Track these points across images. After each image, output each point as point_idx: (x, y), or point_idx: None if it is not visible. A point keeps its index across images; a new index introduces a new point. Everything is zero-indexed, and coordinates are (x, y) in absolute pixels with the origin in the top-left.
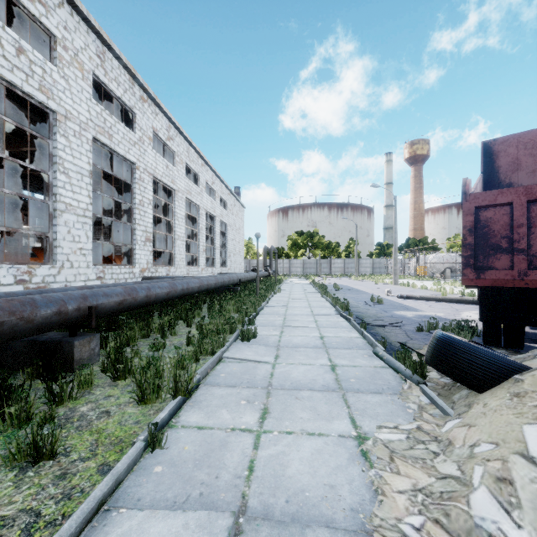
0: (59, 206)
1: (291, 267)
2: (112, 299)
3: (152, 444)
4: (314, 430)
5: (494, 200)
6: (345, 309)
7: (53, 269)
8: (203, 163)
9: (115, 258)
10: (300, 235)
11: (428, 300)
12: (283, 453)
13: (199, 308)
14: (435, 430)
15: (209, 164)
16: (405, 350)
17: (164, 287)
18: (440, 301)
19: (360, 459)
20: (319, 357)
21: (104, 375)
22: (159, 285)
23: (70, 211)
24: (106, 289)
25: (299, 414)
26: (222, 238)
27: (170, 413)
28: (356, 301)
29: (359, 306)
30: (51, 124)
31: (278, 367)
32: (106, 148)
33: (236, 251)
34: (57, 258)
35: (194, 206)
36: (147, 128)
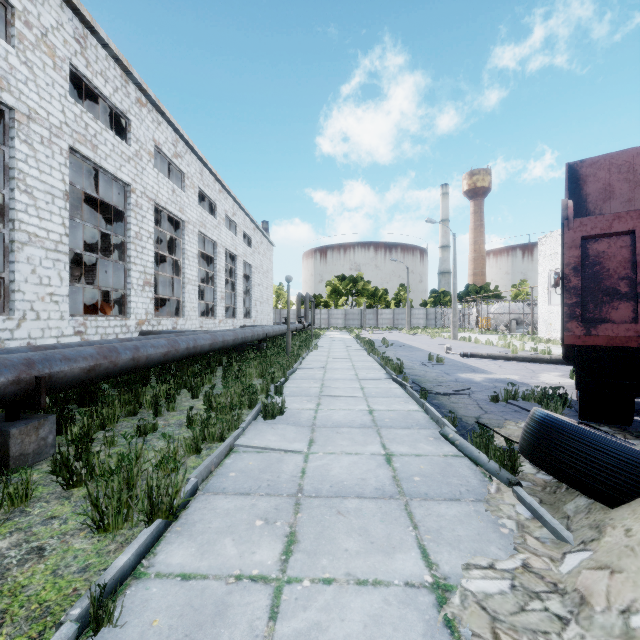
0: (18, 237)
1: (330, 318)
2: (77, 365)
3: (93, 623)
4: (366, 573)
5: (608, 228)
6: (398, 371)
7: (9, 322)
8: (221, 189)
9: (105, 307)
10: (342, 280)
11: (496, 359)
12: (317, 627)
13: (211, 372)
14: (551, 570)
15: (229, 190)
16: (486, 432)
17: (161, 345)
18: (511, 360)
19: (443, 634)
20: (368, 441)
21: (55, 479)
22: (153, 343)
23: (35, 243)
24: (68, 350)
25: (342, 544)
26: (246, 283)
27: (139, 551)
28: (410, 361)
29: (415, 367)
30: (7, 125)
31: (312, 460)
32: (88, 162)
33: (263, 299)
34: (15, 306)
35: (209, 243)
36: (146, 140)
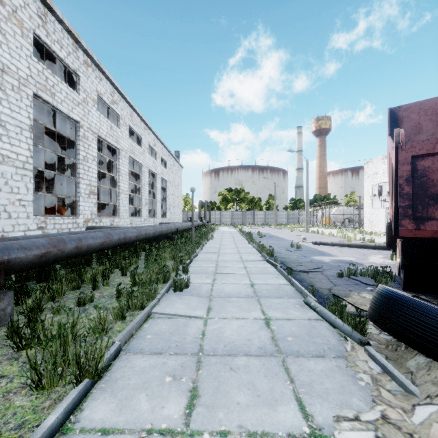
0: None
1: (222, 217)
2: (31, 252)
3: None
4: (255, 425)
5: (432, 149)
6: (270, 255)
7: None
8: (145, 127)
9: (62, 210)
10: (229, 191)
11: (338, 246)
12: None
13: (137, 256)
14: (406, 421)
15: (151, 128)
16: (339, 302)
17: (98, 237)
18: (347, 247)
19: None
20: (251, 308)
21: (9, 342)
22: (93, 236)
23: (7, 162)
24: (24, 241)
25: (235, 397)
26: (163, 193)
27: (67, 409)
28: (278, 247)
29: (281, 252)
30: None
31: (210, 324)
32: (48, 105)
33: (175, 204)
34: None
35: (137, 165)
36: (91, 91)
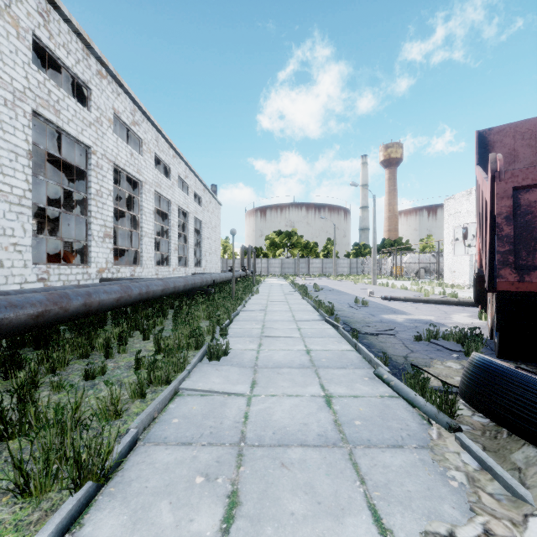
0: None
1: (269, 267)
2: (24, 312)
3: None
4: None
5: None
6: (329, 313)
7: None
8: (175, 154)
9: (69, 257)
10: (279, 234)
11: (412, 302)
12: None
13: (163, 314)
14: None
15: (181, 155)
16: (420, 374)
17: (113, 291)
18: (425, 303)
19: None
20: (308, 382)
21: None
22: (106, 289)
23: None
24: (15, 296)
25: (288, 505)
26: (197, 236)
27: (61, 526)
28: (339, 303)
29: (344, 309)
30: None
31: (254, 403)
32: (51, 125)
33: (212, 250)
34: None
35: (164, 201)
36: (106, 109)
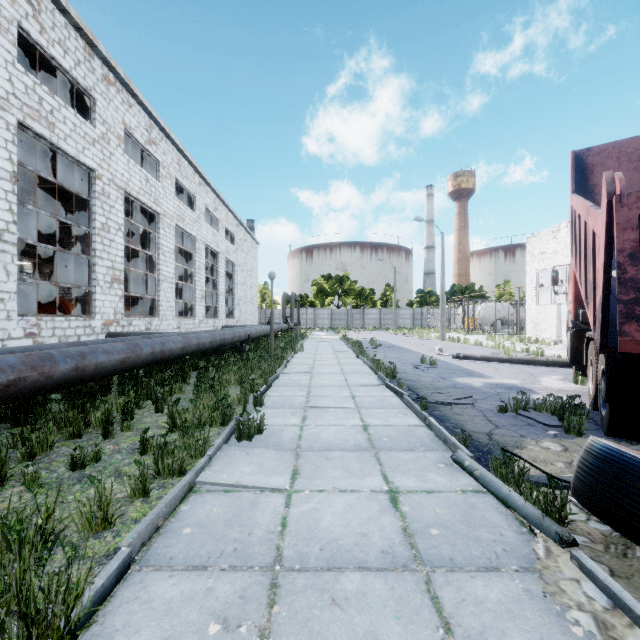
0: None
1: (317, 318)
2: None
3: None
4: None
5: None
6: (391, 376)
7: None
8: (201, 181)
9: (70, 306)
10: (328, 279)
11: (491, 361)
12: None
13: (184, 378)
14: None
15: (209, 183)
16: (514, 461)
17: (117, 351)
18: (505, 362)
19: None
20: (366, 470)
21: None
22: (107, 348)
23: None
24: None
25: None
26: (229, 282)
27: None
28: (401, 363)
29: (408, 371)
30: None
31: (296, 503)
32: (43, 141)
33: (247, 298)
34: None
35: (189, 238)
36: (114, 123)
